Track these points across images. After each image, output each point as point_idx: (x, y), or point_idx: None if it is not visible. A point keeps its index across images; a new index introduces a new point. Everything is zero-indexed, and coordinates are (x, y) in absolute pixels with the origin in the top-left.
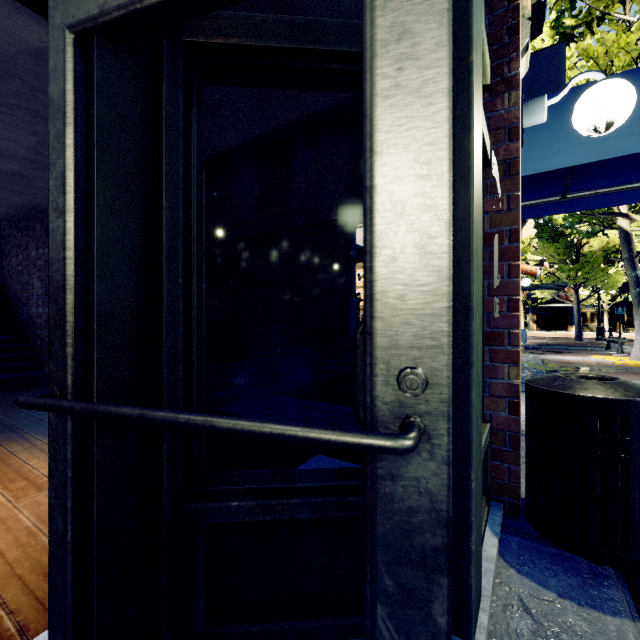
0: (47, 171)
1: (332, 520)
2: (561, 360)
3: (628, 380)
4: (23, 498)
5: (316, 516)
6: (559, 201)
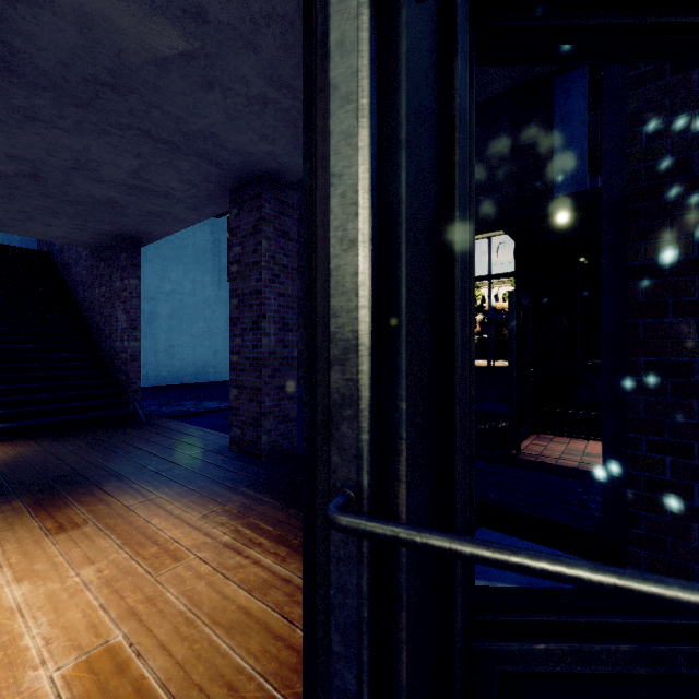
0: (142, 197)
1: (671, 675)
2: None
3: None
4: (162, 570)
5: (658, 672)
6: None
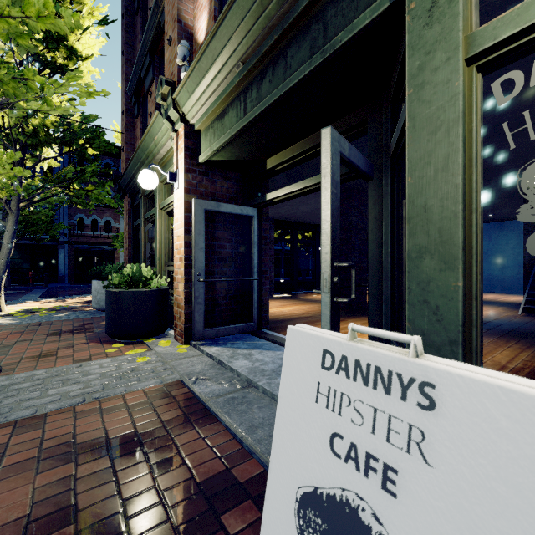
0: None
1: None
2: None
3: None
4: None
5: None
6: None
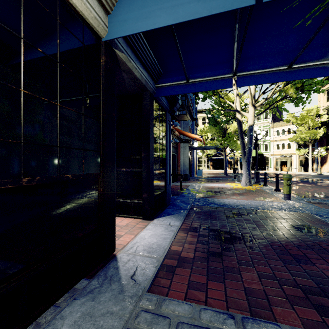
0: None
1: None
2: (210, 186)
3: (233, 199)
4: None
5: None
6: (186, 84)
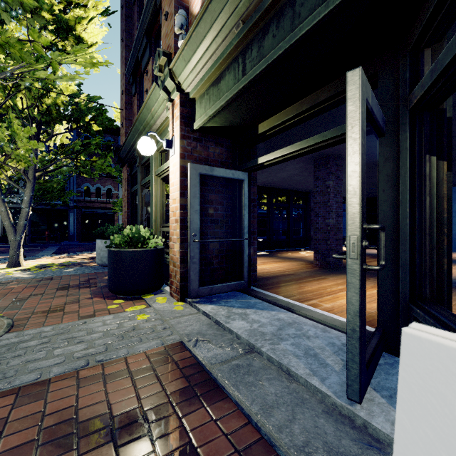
0: None
1: None
2: None
3: None
4: None
5: None
6: None
